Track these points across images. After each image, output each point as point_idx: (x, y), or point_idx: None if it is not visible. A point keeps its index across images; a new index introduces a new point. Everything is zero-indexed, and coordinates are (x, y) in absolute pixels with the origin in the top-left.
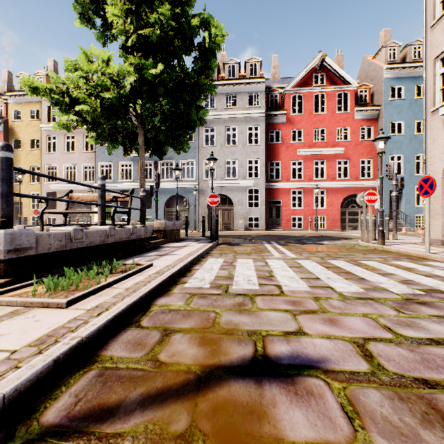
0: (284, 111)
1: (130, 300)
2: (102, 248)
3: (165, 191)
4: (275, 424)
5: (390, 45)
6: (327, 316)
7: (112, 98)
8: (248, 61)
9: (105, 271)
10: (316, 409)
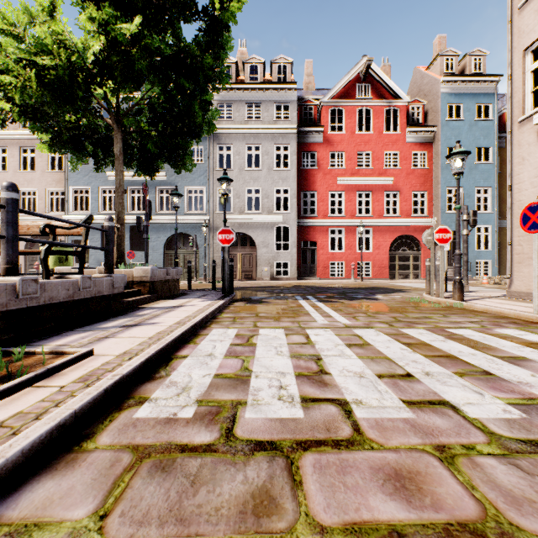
0: (320, 128)
1: None
2: (3, 317)
3: (165, 227)
4: None
5: (447, 53)
6: None
7: (58, 69)
8: (275, 61)
9: None
10: None
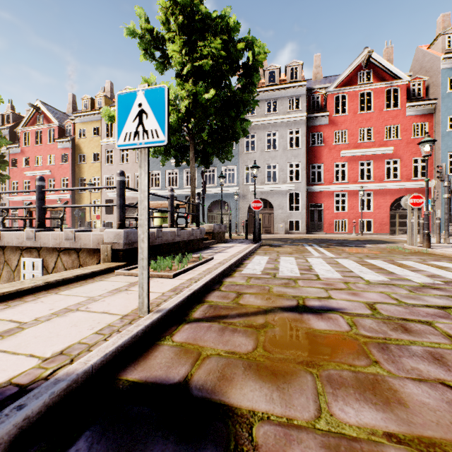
0: (326, 112)
1: (211, 276)
2: (172, 245)
3: (208, 196)
4: (309, 325)
5: (448, 32)
6: (351, 291)
7: (172, 121)
8: (288, 65)
9: (186, 259)
10: (332, 322)
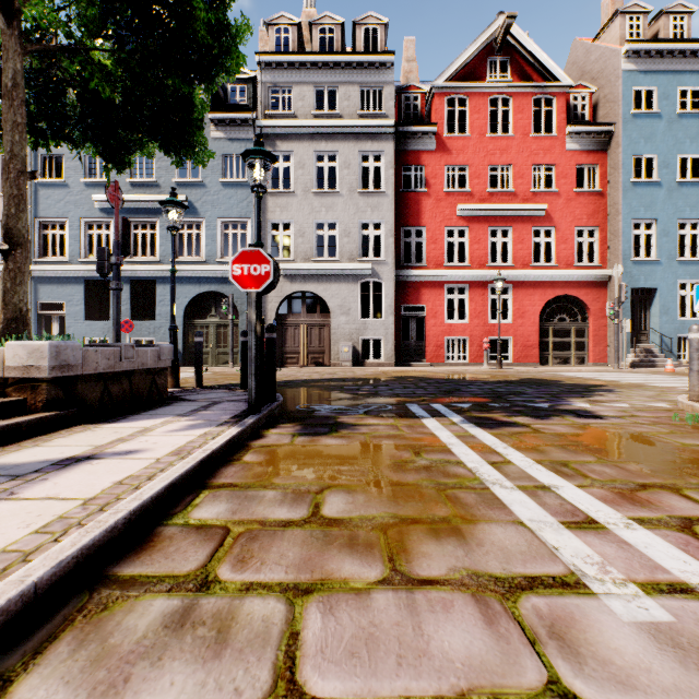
0: (431, 126)
1: None
2: None
3: (185, 282)
4: None
5: (631, 9)
6: None
7: None
8: (359, 21)
9: None
10: None
